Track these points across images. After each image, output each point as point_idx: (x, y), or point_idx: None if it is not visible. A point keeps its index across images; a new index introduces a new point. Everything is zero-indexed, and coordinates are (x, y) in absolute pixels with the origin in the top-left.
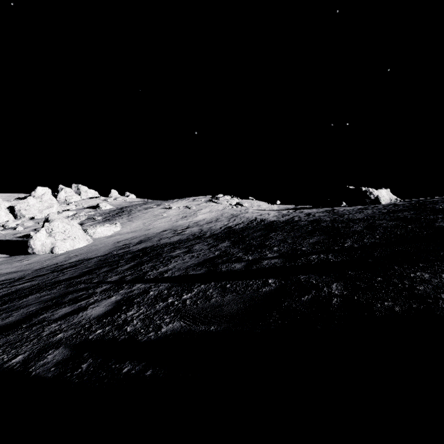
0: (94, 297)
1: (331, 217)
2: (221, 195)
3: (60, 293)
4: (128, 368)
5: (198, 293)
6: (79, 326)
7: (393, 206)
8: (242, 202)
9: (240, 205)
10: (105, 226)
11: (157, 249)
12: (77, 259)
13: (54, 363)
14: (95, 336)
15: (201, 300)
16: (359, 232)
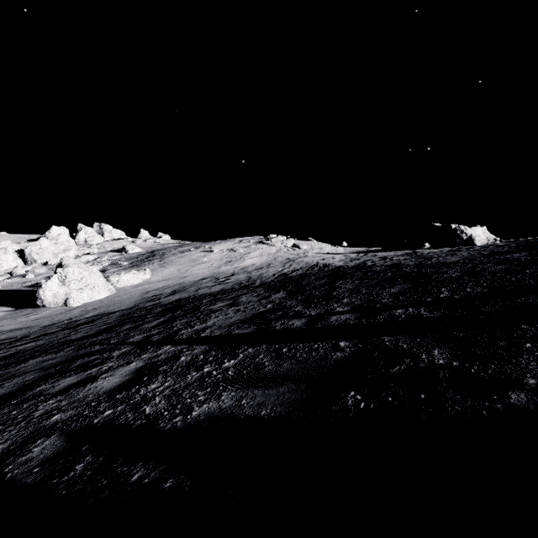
0: (109, 364)
1: (416, 261)
2: (274, 235)
3: (68, 357)
4: (140, 474)
5: (245, 359)
6: (83, 404)
7: (495, 247)
8: (300, 244)
9: (297, 247)
10: (131, 273)
11: (194, 301)
12: (95, 313)
13: (40, 460)
14: (102, 419)
15: (248, 369)
16: (456, 278)
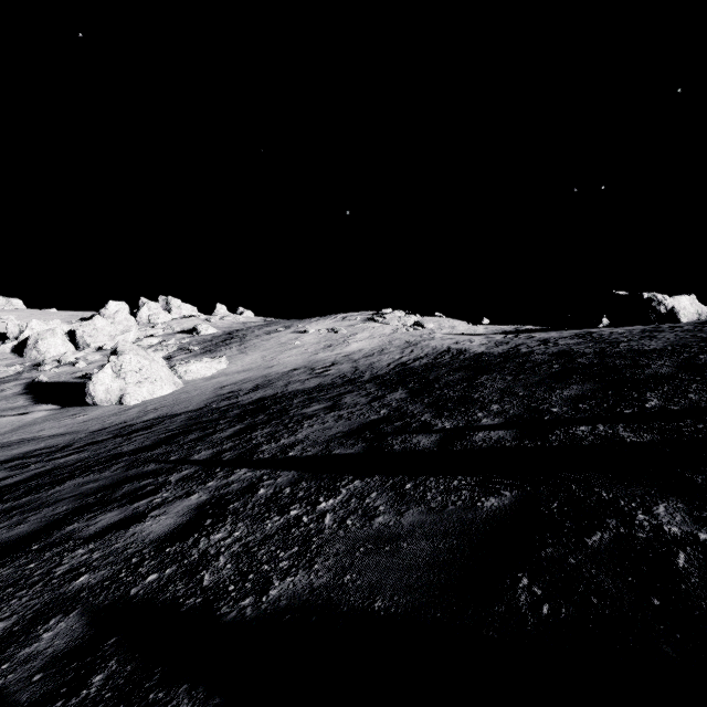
0: (163, 494)
1: (594, 347)
2: (389, 310)
3: (113, 480)
4: None
5: (349, 498)
6: (121, 559)
7: None
8: (424, 322)
9: (420, 325)
10: (202, 361)
11: (282, 401)
12: (156, 414)
13: (46, 658)
14: (142, 589)
15: (354, 517)
16: (667, 377)
